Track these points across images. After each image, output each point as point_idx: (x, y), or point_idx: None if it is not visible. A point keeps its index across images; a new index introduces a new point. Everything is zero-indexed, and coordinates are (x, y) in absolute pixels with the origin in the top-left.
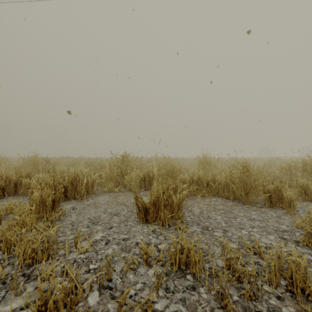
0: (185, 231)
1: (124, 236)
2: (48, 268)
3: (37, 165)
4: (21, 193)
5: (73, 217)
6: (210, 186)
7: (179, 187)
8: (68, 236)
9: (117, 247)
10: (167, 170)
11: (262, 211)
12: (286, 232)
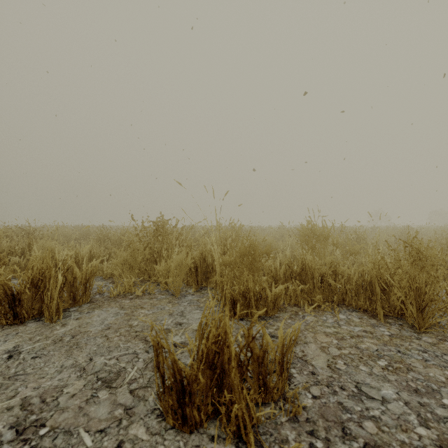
0: None
1: None
2: None
3: None
4: None
5: None
6: (327, 284)
7: (268, 291)
8: None
9: None
10: (243, 255)
11: None
12: None
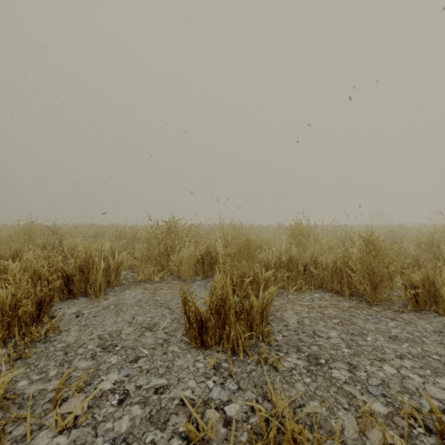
0: (277, 368)
1: (158, 380)
2: None
3: (32, 237)
4: None
5: (72, 334)
6: (309, 272)
7: (260, 275)
8: (49, 381)
9: (140, 412)
10: (240, 248)
11: (406, 320)
12: None
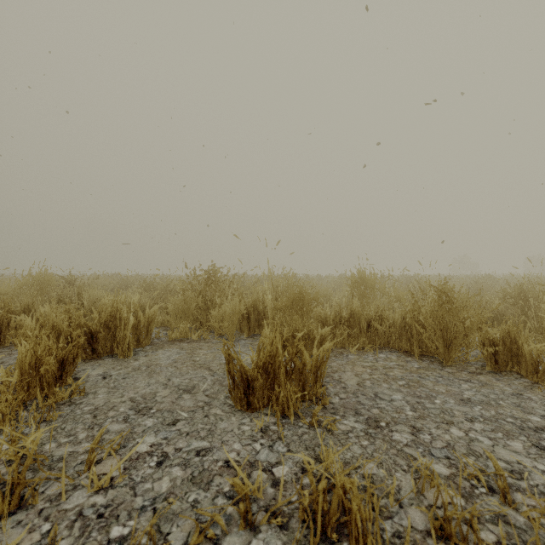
0: (332, 431)
1: (199, 443)
2: (10, 539)
3: (46, 288)
4: (10, 344)
5: (100, 397)
6: (373, 329)
7: (315, 332)
8: (79, 443)
9: (182, 473)
10: (292, 300)
11: (482, 382)
12: (544, 431)
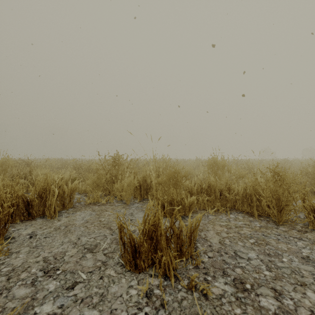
0: (207, 295)
1: (90, 312)
2: None
3: (7, 168)
4: None
5: (21, 257)
6: (224, 197)
7: (185, 200)
8: None
9: None
10: (170, 177)
11: (311, 240)
12: None
